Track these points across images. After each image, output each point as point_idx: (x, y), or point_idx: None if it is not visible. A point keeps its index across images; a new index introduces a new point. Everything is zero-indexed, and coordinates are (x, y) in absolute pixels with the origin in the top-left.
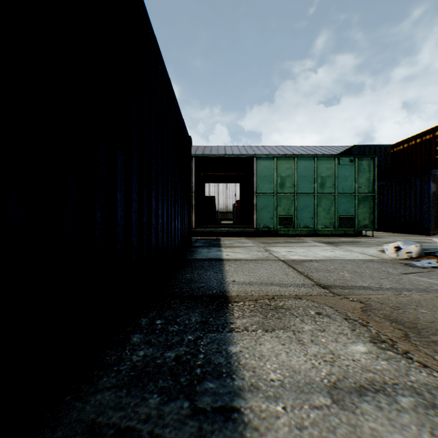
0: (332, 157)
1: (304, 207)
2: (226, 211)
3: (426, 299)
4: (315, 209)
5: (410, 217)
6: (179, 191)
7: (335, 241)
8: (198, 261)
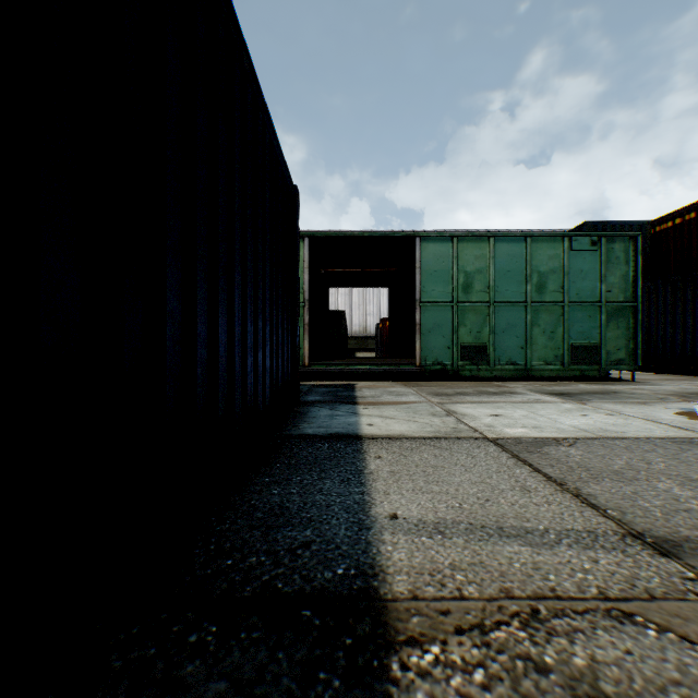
0: (558, 237)
1: (508, 327)
2: (364, 336)
3: None
4: (528, 332)
5: (696, 345)
6: (269, 289)
7: (571, 392)
8: (306, 441)
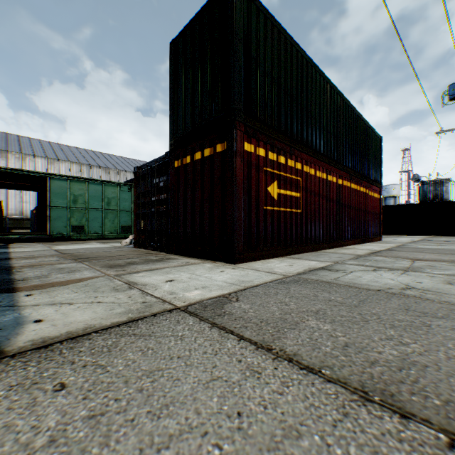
0: (116, 185)
1: (95, 218)
2: (21, 217)
3: (98, 252)
4: (103, 220)
5: None
6: None
7: (110, 242)
8: None
